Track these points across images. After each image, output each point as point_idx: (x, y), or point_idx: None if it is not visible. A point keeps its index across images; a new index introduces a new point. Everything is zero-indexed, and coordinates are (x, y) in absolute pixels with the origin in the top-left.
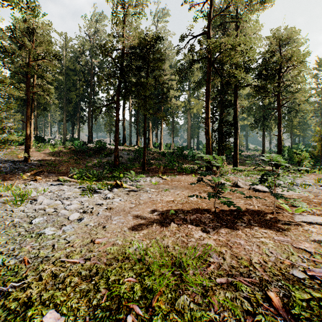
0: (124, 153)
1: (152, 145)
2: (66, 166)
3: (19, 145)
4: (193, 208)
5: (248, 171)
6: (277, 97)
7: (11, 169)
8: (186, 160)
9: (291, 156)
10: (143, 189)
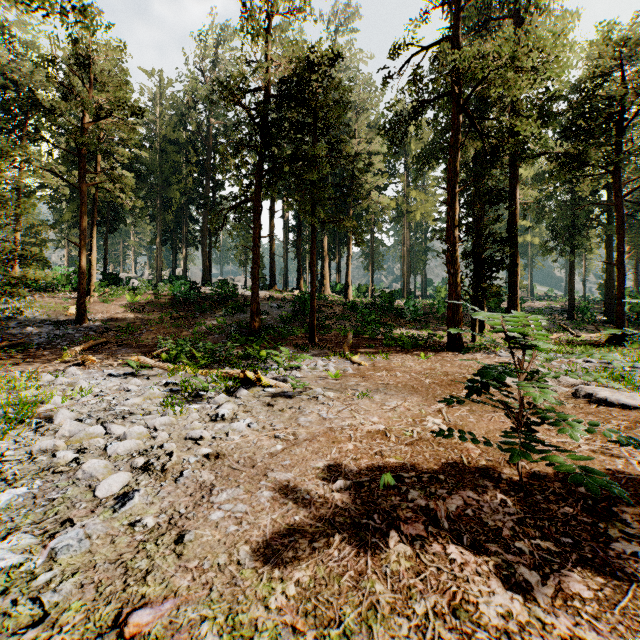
0: (272, 306)
1: (329, 288)
2: (155, 332)
3: (72, 291)
4: (445, 463)
5: None
6: (613, 177)
7: (50, 339)
8: (401, 320)
9: (638, 310)
10: (308, 392)
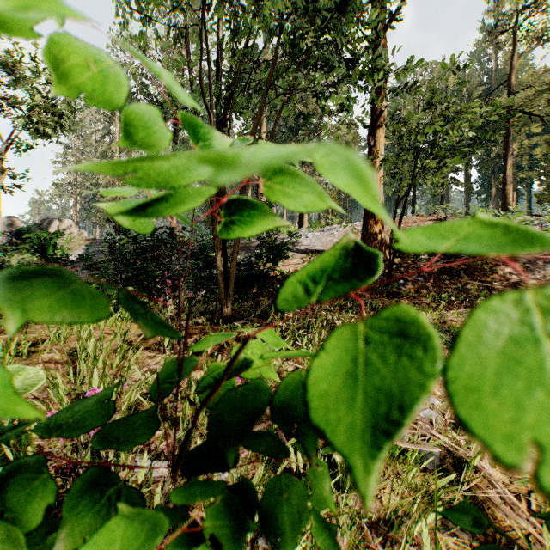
0: None
1: None
2: None
3: None
4: None
5: None
6: None
7: None
8: None
9: None
10: None
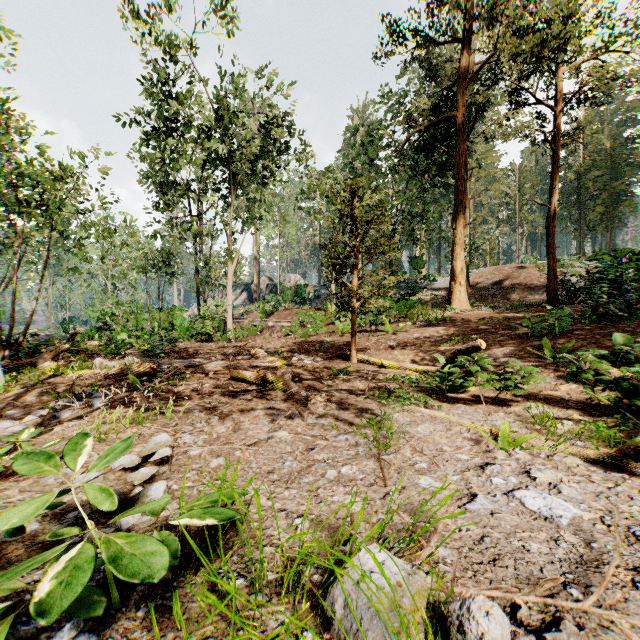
0: None
1: None
2: None
3: None
4: None
5: None
6: None
7: None
8: None
9: None
10: None
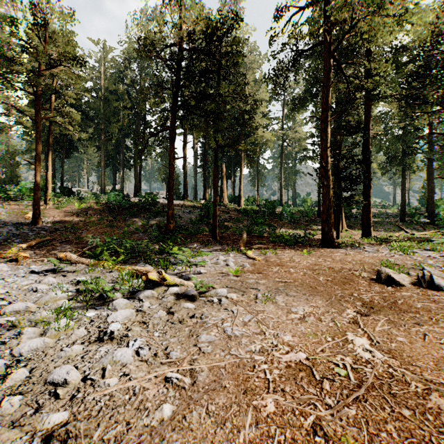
0: (184, 211)
1: (226, 199)
2: (93, 231)
3: None
4: None
5: (399, 242)
6: None
7: (8, 237)
8: (280, 222)
9: None
10: (211, 293)
